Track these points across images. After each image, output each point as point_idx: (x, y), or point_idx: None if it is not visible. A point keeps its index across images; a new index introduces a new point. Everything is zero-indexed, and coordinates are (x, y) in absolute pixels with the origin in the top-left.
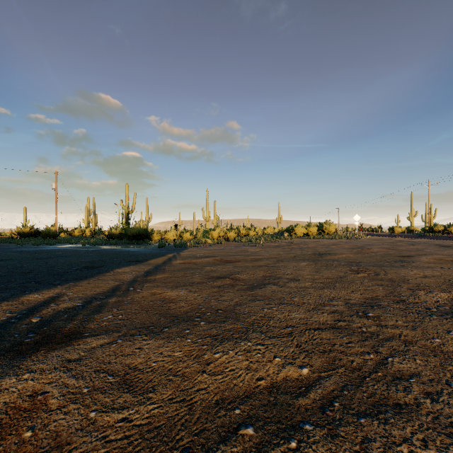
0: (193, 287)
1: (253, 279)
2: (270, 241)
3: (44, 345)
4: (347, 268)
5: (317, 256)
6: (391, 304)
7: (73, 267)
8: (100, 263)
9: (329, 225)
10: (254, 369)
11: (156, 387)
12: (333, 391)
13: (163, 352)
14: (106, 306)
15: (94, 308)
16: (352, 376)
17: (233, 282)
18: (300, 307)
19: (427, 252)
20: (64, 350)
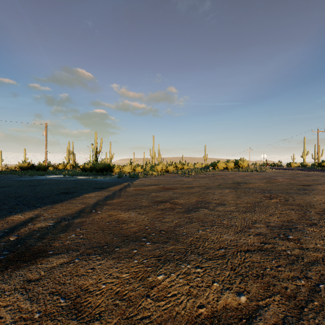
0: (141, 210)
1: (188, 203)
2: (199, 173)
3: (13, 263)
4: (262, 195)
5: (236, 185)
6: (305, 227)
7: (53, 193)
8: (73, 190)
9: (243, 161)
10: (194, 294)
11: (103, 314)
12: (274, 324)
13: (112, 273)
14: (71, 226)
15: (62, 228)
16: (290, 305)
17: (173, 205)
18: (229, 229)
19: (321, 182)
20: (28, 269)
